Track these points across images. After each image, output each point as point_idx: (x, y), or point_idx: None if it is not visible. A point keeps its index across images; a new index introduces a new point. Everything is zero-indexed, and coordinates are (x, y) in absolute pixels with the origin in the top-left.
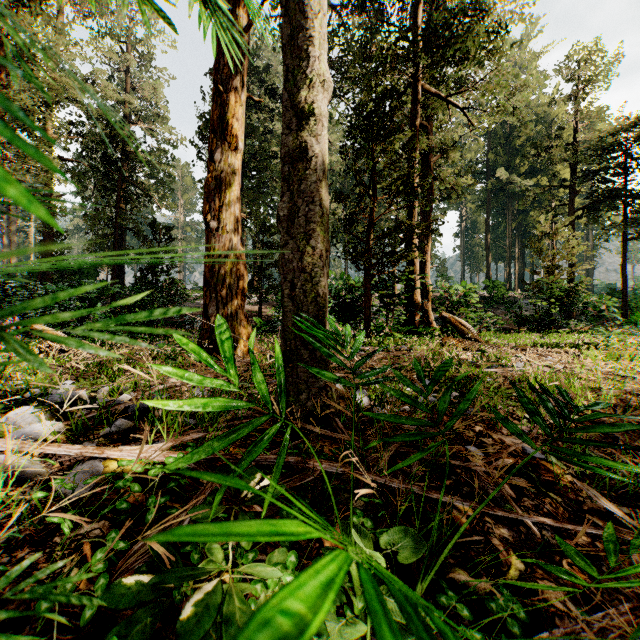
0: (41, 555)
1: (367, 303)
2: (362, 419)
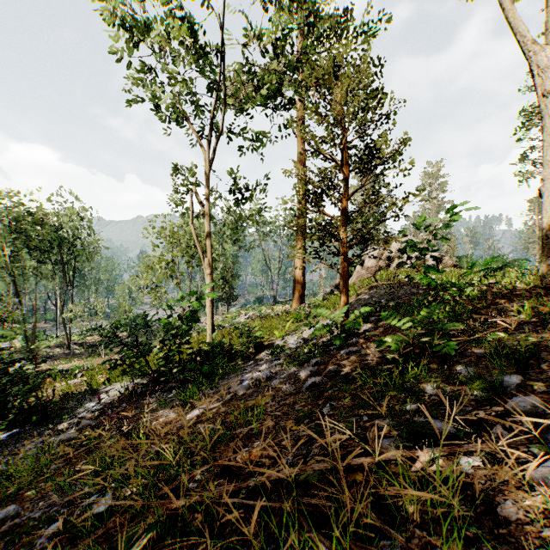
0: None
1: None
2: None
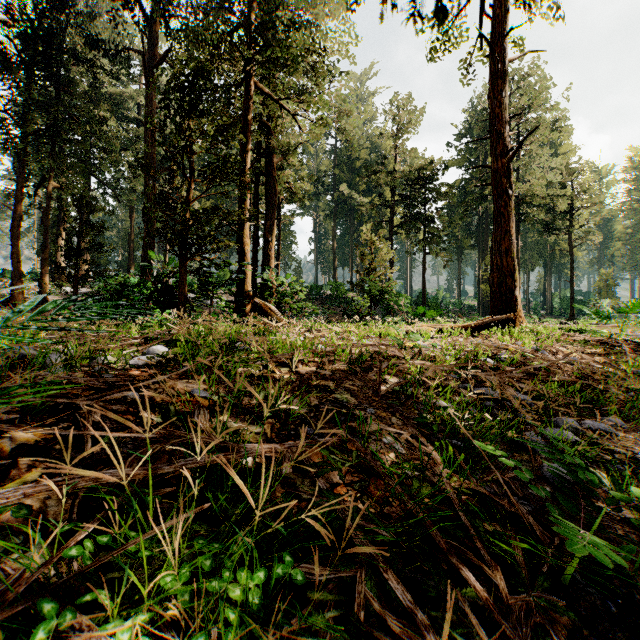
0: None
1: (181, 288)
2: None
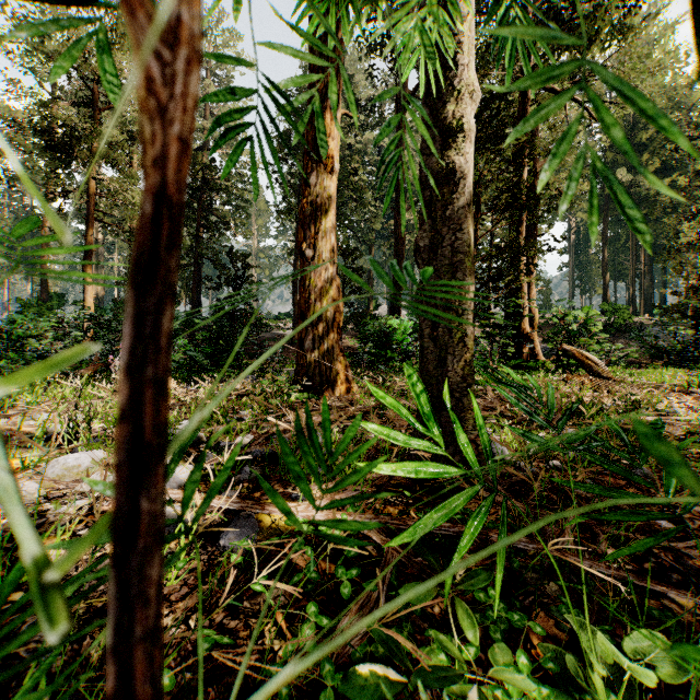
0: (237, 621)
1: None
2: (514, 478)
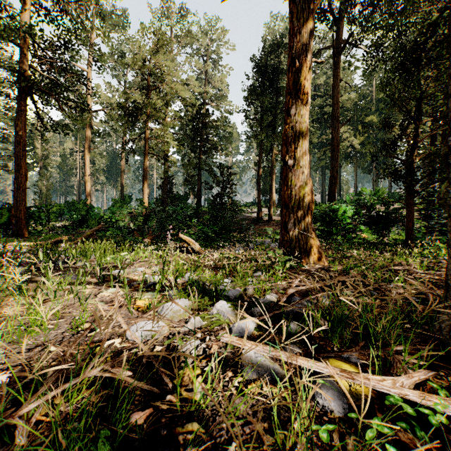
0: None
1: (409, 216)
2: None
